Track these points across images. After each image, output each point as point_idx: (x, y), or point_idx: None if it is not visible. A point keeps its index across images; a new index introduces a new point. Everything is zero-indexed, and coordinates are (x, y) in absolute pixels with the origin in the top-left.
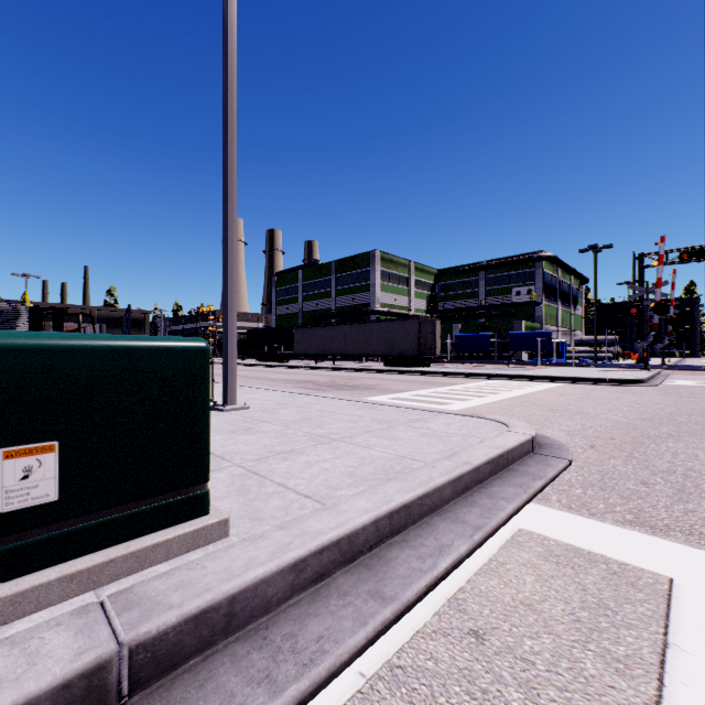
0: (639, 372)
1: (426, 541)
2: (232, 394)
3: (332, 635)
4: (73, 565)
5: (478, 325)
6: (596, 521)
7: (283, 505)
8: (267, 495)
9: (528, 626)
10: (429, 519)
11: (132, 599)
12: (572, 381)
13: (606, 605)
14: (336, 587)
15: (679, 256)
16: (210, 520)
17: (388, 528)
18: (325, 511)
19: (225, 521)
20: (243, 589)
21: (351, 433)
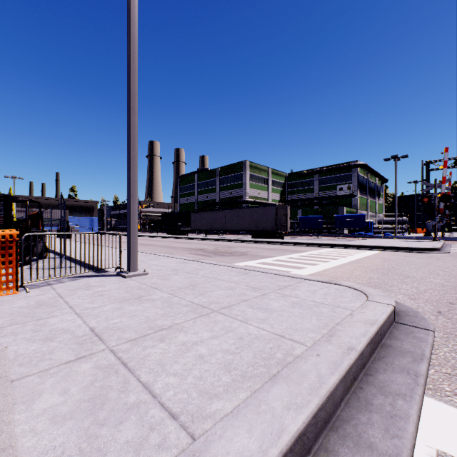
0: (431, 243)
1: None
2: (134, 263)
3: None
4: None
5: (314, 210)
6: None
7: (138, 437)
8: (123, 410)
9: None
10: (324, 439)
11: None
12: (386, 249)
13: None
14: None
15: (454, 162)
16: None
17: None
18: None
19: None
20: None
21: (229, 302)
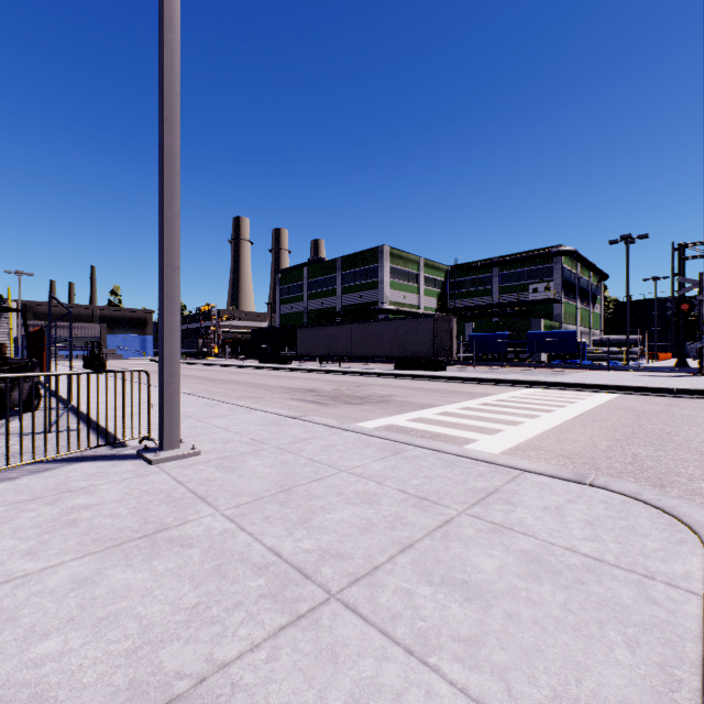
0: (698, 379)
1: None
2: (173, 432)
3: None
4: None
5: (493, 324)
6: None
7: None
8: None
9: None
10: None
11: None
12: (627, 391)
13: None
14: None
15: None
16: None
17: None
18: None
19: None
20: None
21: (369, 554)
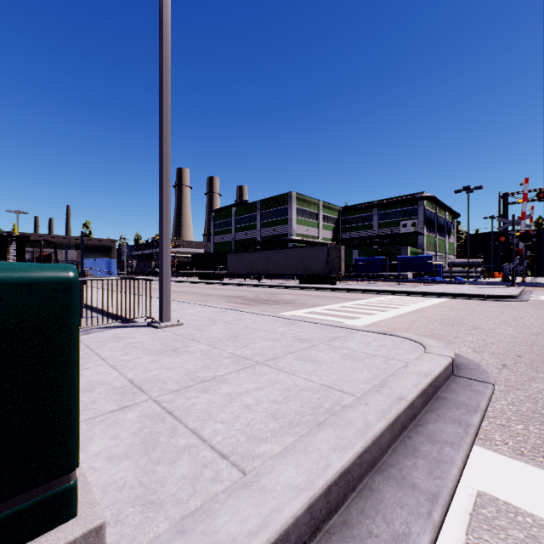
0: (508, 289)
1: (374, 525)
2: (167, 312)
3: None
4: None
5: (373, 251)
6: None
7: (192, 472)
8: (175, 452)
9: None
10: (369, 480)
11: None
12: (455, 297)
13: None
14: None
15: (536, 195)
16: (72, 533)
17: (325, 508)
18: (243, 491)
19: (96, 529)
20: None
21: (275, 354)
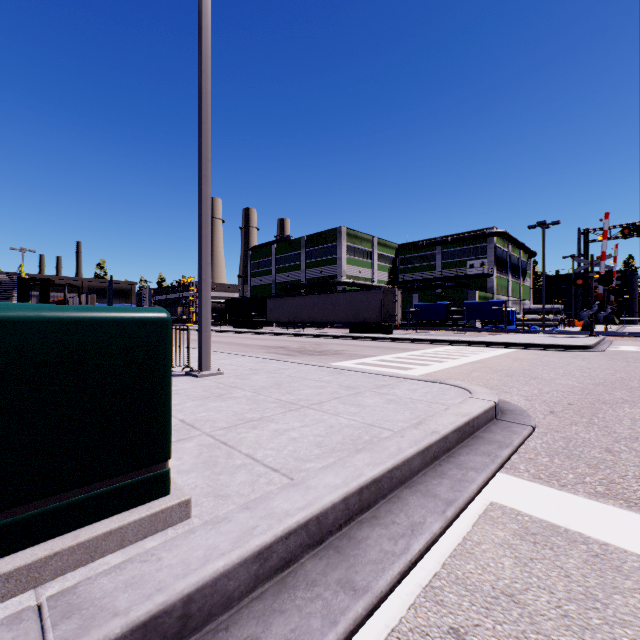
0: (585, 339)
1: (397, 518)
2: (207, 361)
3: (298, 638)
4: (10, 561)
5: (435, 295)
6: (568, 493)
7: (250, 479)
8: (234, 468)
9: (512, 623)
10: (398, 492)
11: (74, 603)
12: (524, 347)
13: (594, 595)
14: (304, 575)
15: (620, 231)
16: (170, 502)
17: (358, 504)
18: (293, 488)
19: (186, 502)
20: (201, 587)
21: (320, 399)
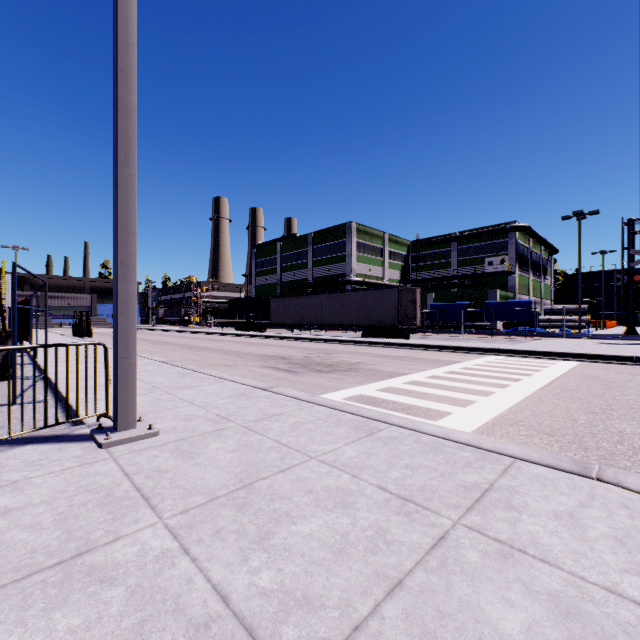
0: None
1: None
2: (128, 411)
3: None
4: None
5: (452, 294)
6: None
7: None
8: None
9: None
10: None
11: None
12: (587, 359)
13: None
14: None
15: None
16: None
17: None
18: None
19: None
20: None
21: (346, 600)
